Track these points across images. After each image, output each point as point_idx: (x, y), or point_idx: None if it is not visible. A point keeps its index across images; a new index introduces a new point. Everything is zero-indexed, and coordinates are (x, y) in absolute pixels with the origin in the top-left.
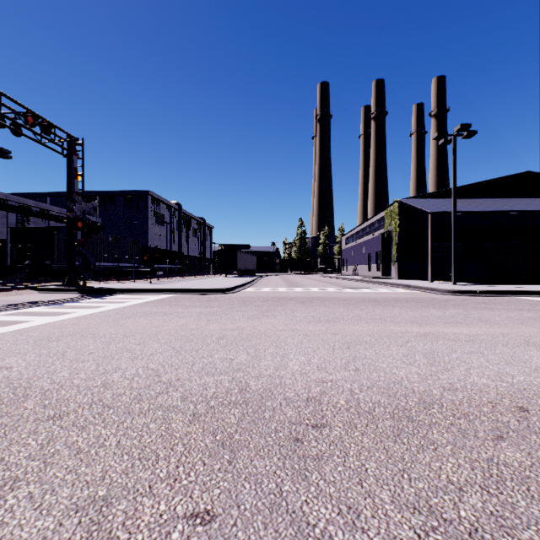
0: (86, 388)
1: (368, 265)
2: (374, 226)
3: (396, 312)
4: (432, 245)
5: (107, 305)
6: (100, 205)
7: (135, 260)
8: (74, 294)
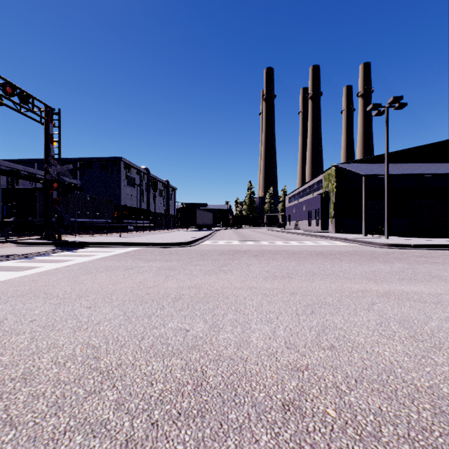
0: None
1: (308, 220)
2: (313, 187)
3: (346, 266)
4: (366, 204)
5: (75, 258)
6: (80, 169)
7: (108, 216)
8: (50, 247)
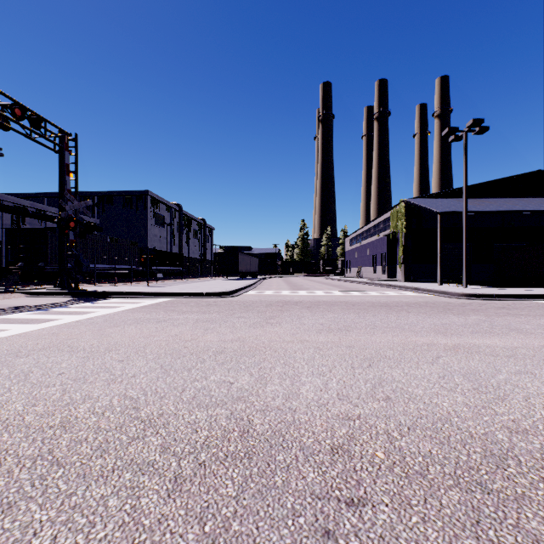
0: (38, 430)
1: (372, 267)
2: (379, 227)
3: (413, 319)
4: (441, 247)
5: (97, 310)
6: (99, 206)
7: (133, 262)
8: (66, 297)
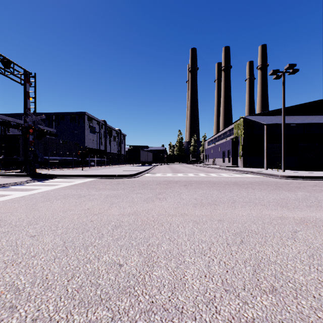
0: None
1: (222, 158)
2: (226, 134)
3: (259, 194)
4: (267, 145)
5: (41, 187)
6: (55, 121)
7: (75, 155)
8: (27, 178)
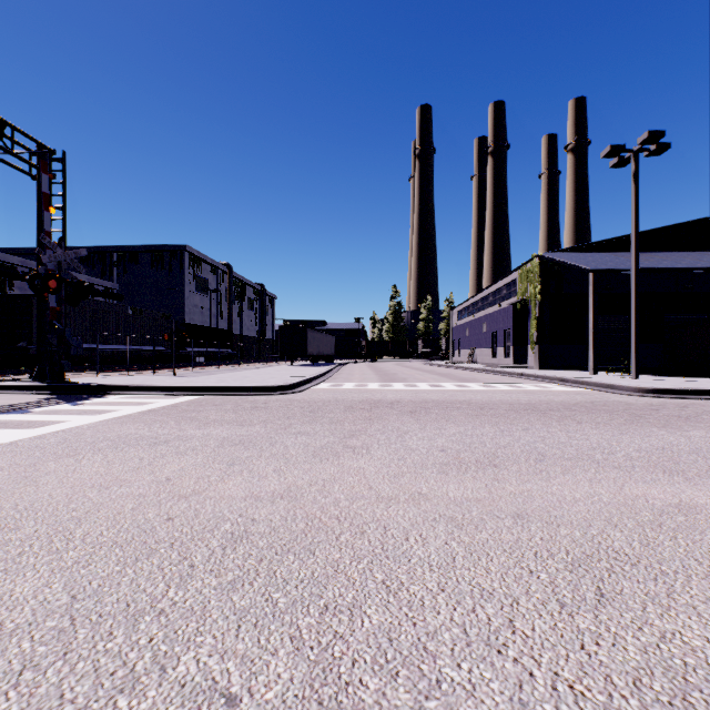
0: None
1: (491, 348)
2: (500, 294)
3: (598, 437)
4: (595, 319)
5: (68, 418)
6: (118, 265)
7: (161, 341)
8: (42, 394)
